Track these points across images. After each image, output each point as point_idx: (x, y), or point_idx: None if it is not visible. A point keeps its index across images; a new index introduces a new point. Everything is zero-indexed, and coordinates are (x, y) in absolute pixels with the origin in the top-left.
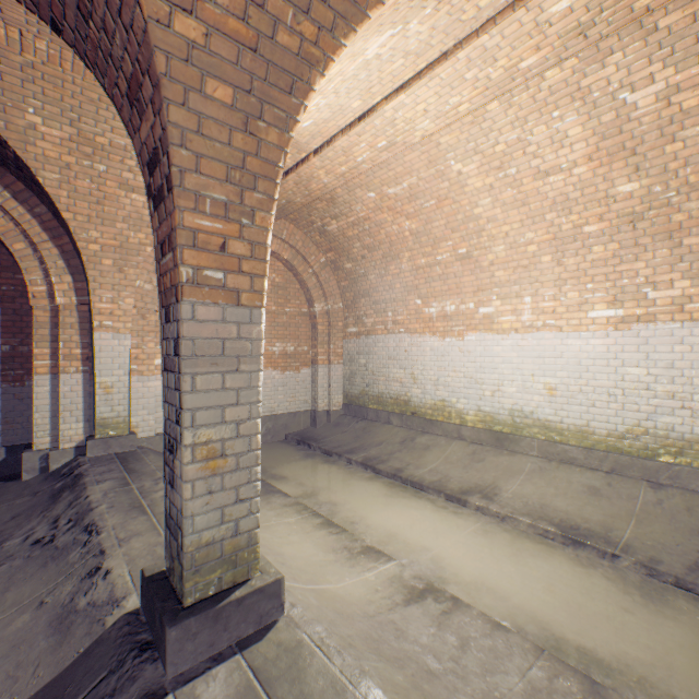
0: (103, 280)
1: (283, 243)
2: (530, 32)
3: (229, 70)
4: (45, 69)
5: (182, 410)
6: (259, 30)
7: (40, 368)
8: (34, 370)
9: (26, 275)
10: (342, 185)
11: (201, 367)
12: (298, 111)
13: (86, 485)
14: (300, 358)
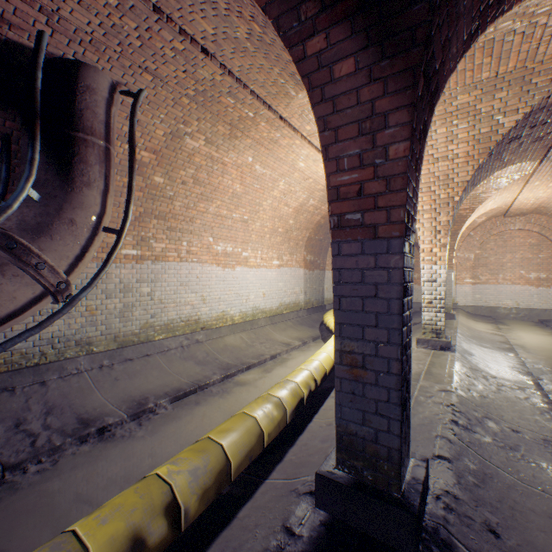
0: None
1: (532, 224)
2: (536, 186)
3: None
4: None
5: None
6: None
7: None
8: None
9: None
10: (540, 204)
11: None
12: (456, 237)
13: None
14: (550, 281)
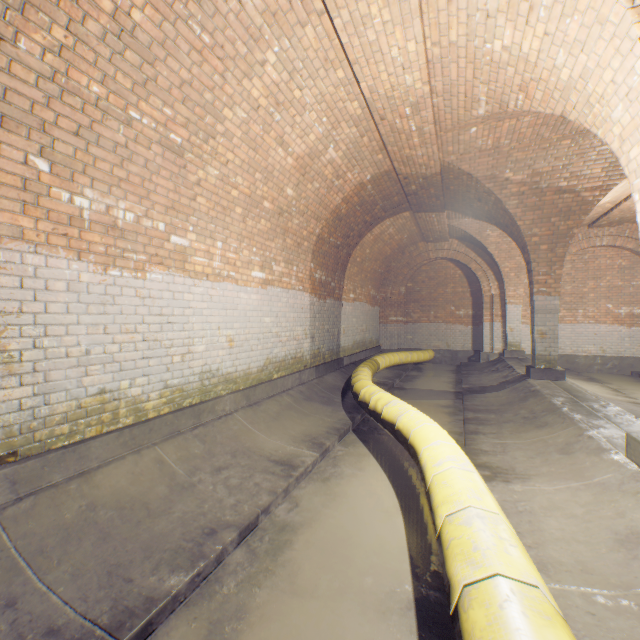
0: (509, 282)
1: (625, 238)
2: None
3: (545, 242)
4: None
5: (534, 322)
6: (552, 230)
7: (485, 320)
8: (483, 321)
9: (481, 284)
10: None
11: (538, 312)
12: (568, 241)
13: (505, 361)
14: None
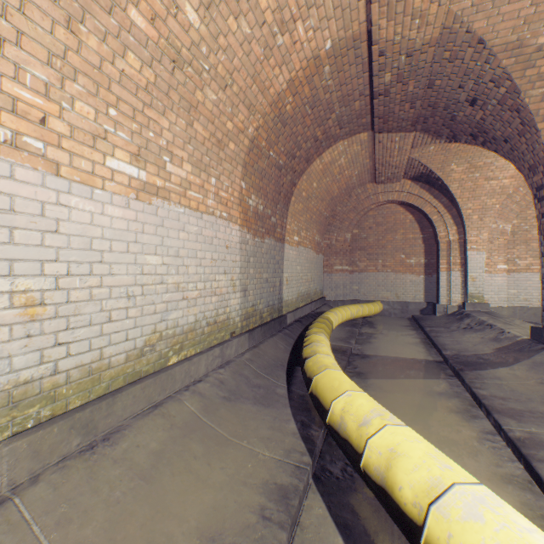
0: (471, 226)
1: None
2: None
3: None
4: (463, 149)
5: None
6: None
7: (441, 269)
8: (439, 270)
9: (436, 229)
10: None
11: None
12: None
13: (474, 316)
14: None
